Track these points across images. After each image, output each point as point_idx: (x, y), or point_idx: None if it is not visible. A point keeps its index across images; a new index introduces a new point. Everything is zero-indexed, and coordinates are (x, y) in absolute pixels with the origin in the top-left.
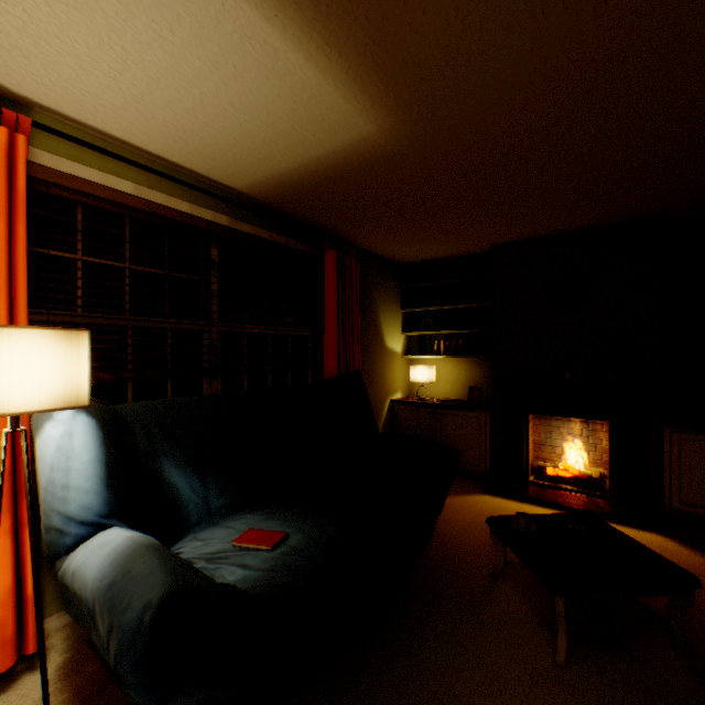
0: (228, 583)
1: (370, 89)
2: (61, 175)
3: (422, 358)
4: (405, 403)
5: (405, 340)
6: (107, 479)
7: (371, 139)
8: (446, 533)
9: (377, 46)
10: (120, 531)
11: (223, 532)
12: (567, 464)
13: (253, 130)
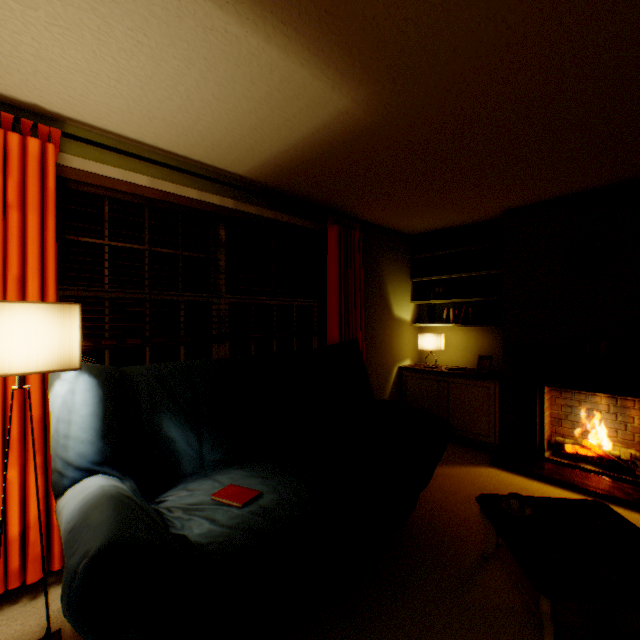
0: (187, 536)
1: (335, 62)
2: (88, 175)
3: (432, 326)
4: (413, 370)
5: (415, 309)
6: (102, 432)
7: (349, 113)
8: (441, 504)
9: (330, 16)
10: (99, 479)
11: (209, 485)
12: (589, 442)
13: (239, 118)
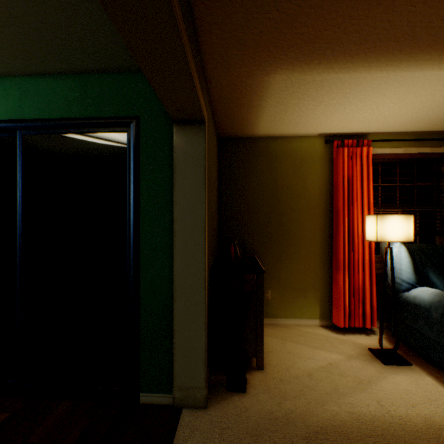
0: None
1: None
2: (375, 155)
3: None
4: None
5: None
6: (413, 270)
7: None
8: None
9: None
10: (429, 288)
11: None
12: None
13: None
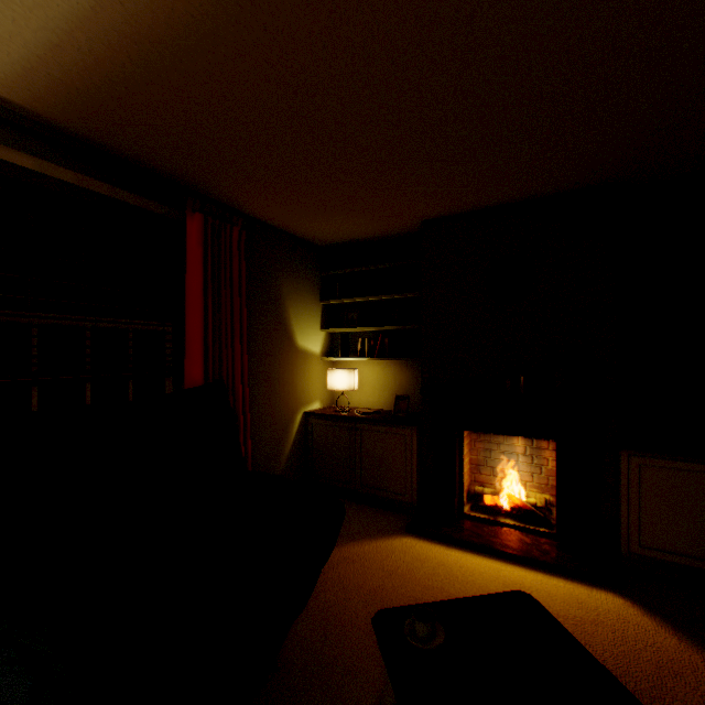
0: None
1: None
2: None
3: (346, 360)
4: (321, 416)
5: (327, 339)
6: None
7: None
8: (337, 613)
9: None
10: None
11: None
12: (508, 491)
13: None
